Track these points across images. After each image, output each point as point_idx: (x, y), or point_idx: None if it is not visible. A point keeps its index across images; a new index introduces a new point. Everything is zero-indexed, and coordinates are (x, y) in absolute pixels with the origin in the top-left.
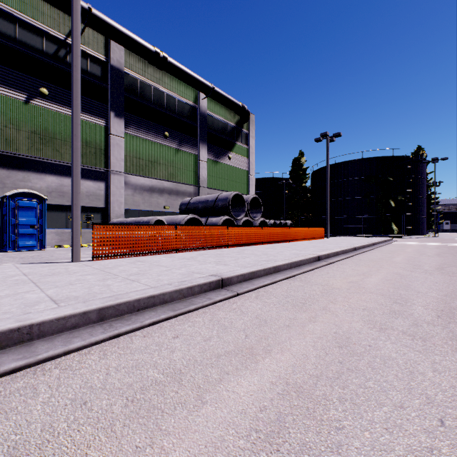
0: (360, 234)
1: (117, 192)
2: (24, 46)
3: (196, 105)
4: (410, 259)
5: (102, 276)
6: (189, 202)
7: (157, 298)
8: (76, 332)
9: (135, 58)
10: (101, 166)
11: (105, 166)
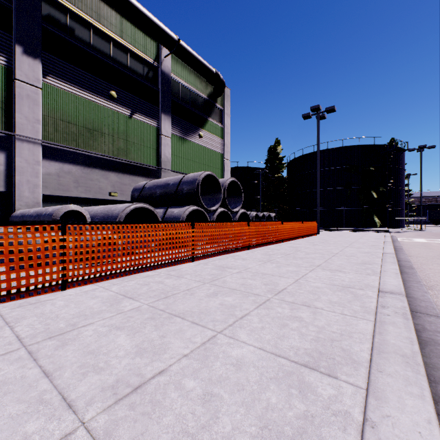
0: (340, 227)
1: (28, 169)
2: None
3: (156, 63)
4: None
5: None
6: (144, 187)
7: None
8: None
9: None
10: None
11: (5, 128)
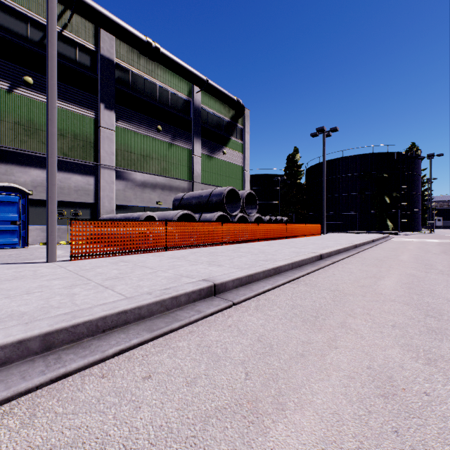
0: (355, 231)
1: (107, 187)
2: (7, 32)
3: (189, 98)
4: (417, 257)
5: (71, 281)
6: (183, 198)
7: (130, 314)
8: (4, 372)
9: (126, 48)
10: (90, 159)
11: (94, 160)
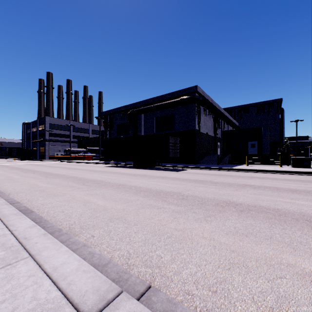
0: None
1: None
2: None
3: None
4: None
5: None
6: None
7: None
8: None
9: None
10: None
11: None
